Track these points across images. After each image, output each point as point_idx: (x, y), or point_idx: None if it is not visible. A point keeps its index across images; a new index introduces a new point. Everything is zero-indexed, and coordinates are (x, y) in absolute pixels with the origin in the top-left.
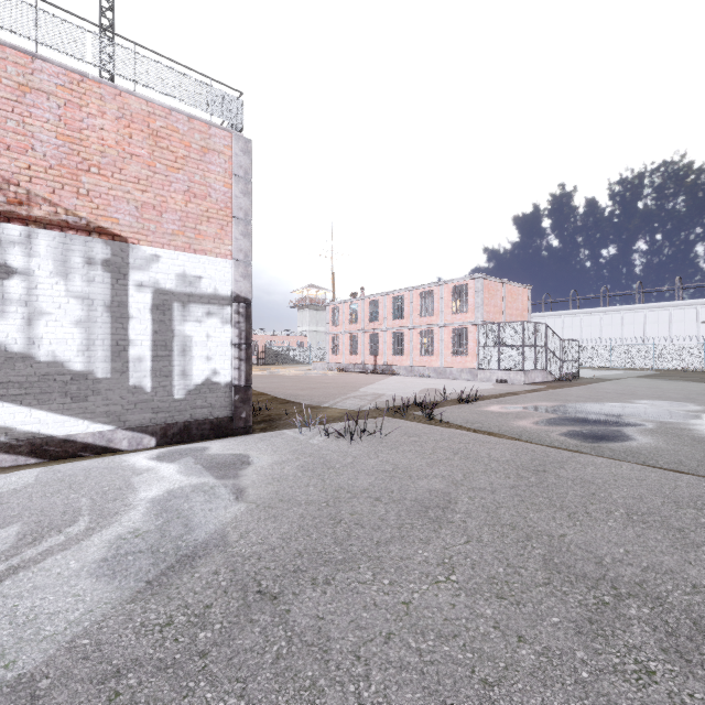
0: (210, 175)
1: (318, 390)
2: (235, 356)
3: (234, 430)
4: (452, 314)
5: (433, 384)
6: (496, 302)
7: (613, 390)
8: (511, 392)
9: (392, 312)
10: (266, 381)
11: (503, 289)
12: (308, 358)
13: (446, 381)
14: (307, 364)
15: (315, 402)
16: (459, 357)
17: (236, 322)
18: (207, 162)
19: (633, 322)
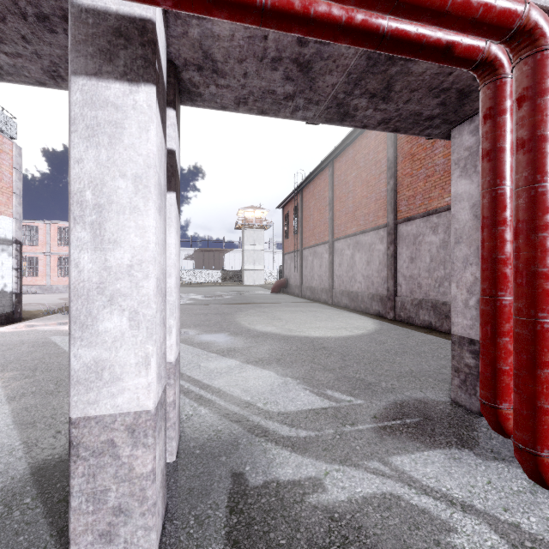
0: (3, 166)
1: None
2: (15, 275)
3: (15, 319)
4: (59, 246)
5: (57, 296)
6: None
7: None
8: None
9: None
10: None
11: None
12: None
13: (60, 294)
14: None
15: None
16: (66, 277)
17: (16, 255)
18: (2, 158)
19: None
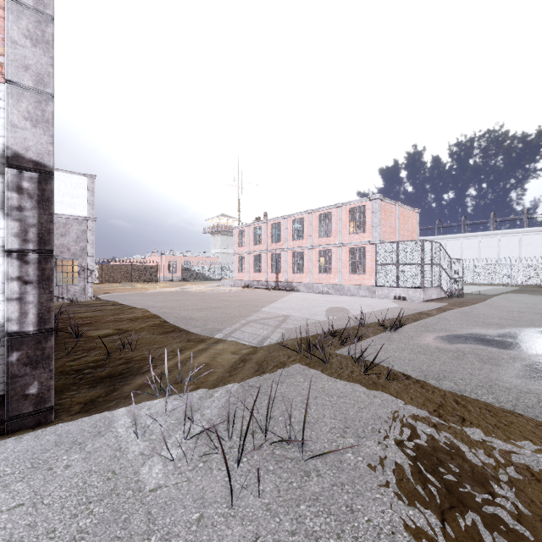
0: None
1: (218, 311)
2: (9, 274)
3: (6, 422)
4: (350, 234)
5: (336, 302)
6: (391, 223)
7: (520, 308)
8: (422, 312)
9: (293, 233)
10: (169, 299)
11: (397, 211)
12: (220, 275)
13: (346, 298)
14: (219, 280)
15: (207, 331)
16: (357, 275)
17: (12, 206)
18: None
19: (489, 245)
